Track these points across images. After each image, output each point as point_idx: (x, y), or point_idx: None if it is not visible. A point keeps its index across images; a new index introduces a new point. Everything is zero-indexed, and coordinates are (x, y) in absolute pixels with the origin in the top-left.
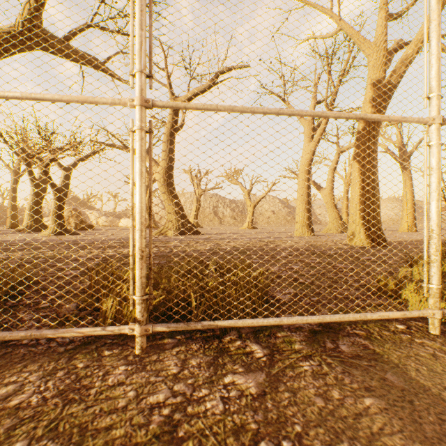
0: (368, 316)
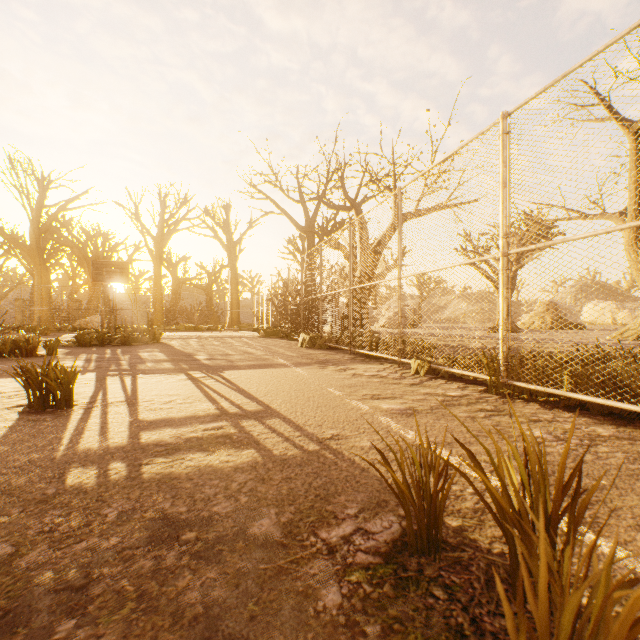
0: (382, 355)
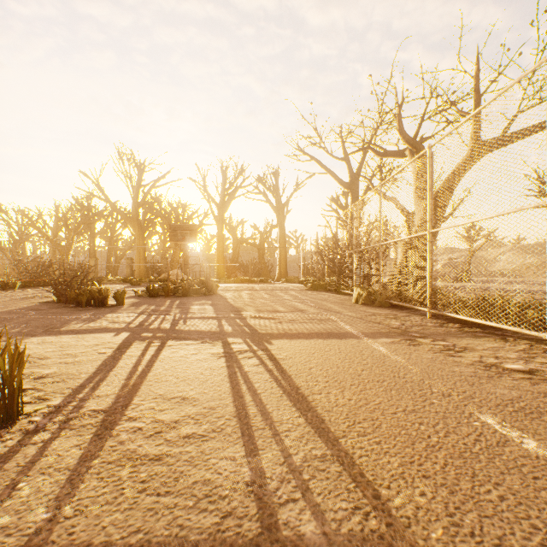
0: (503, 326)
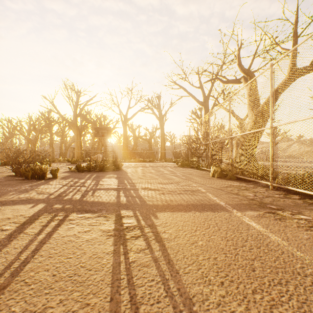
0: None
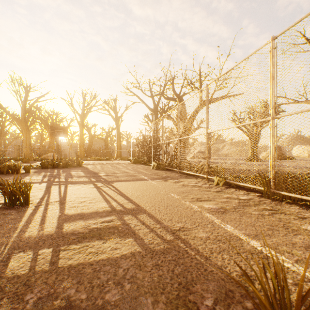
0: (197, 174)
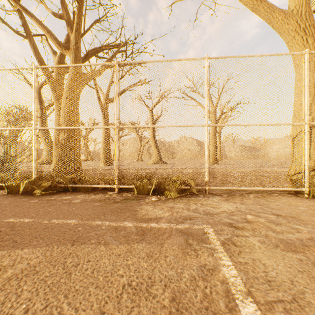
0: None
